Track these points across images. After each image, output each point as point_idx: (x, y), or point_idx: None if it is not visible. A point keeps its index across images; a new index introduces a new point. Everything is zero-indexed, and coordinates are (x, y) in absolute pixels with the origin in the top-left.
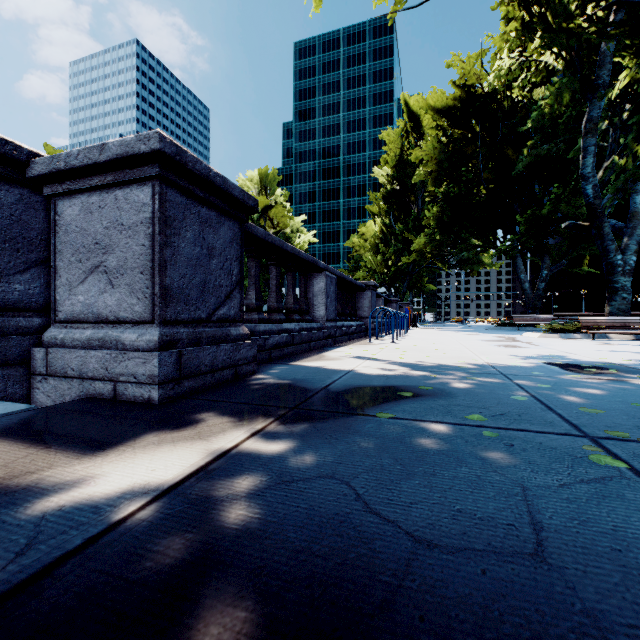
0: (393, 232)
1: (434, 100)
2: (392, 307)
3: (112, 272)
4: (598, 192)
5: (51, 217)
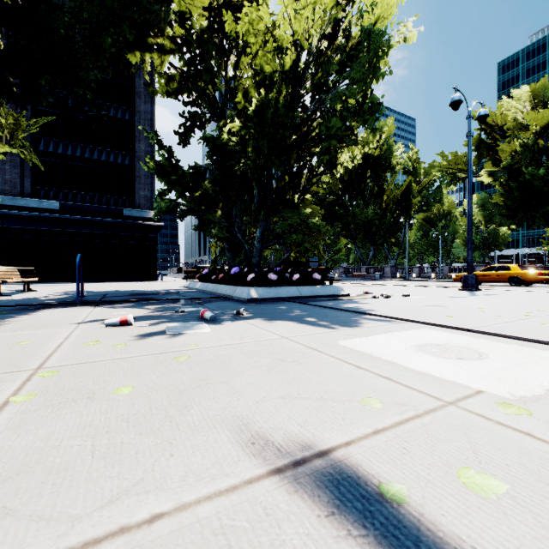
0: None
1: None
2: None
3: None
4: None
5: None
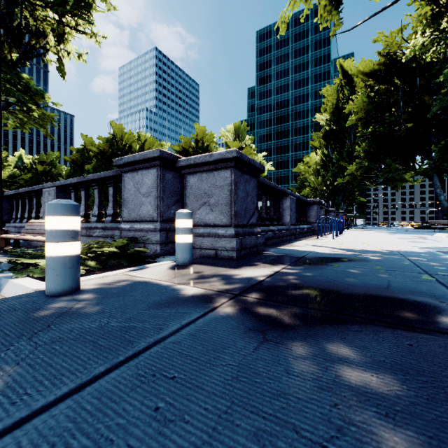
0: (330, 160)
1: (363, 66)
2: (330, 215)
3: (212, 205)
4: None
5: (184, 182)
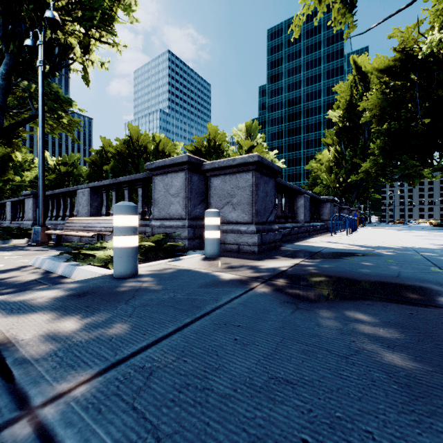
0: (344, 157)
1: (378, 63)
2: (344, 212)
3: (235, 204)
4: None
5: (208, 184)
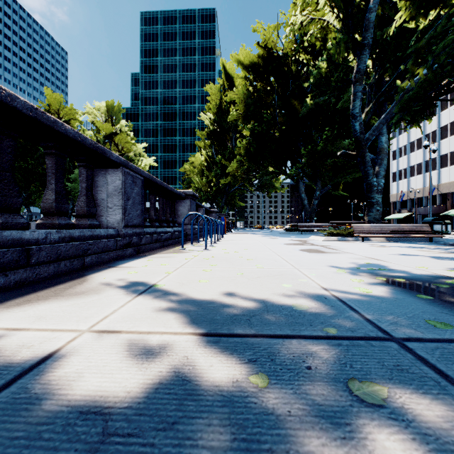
0: (214, 161)
1: (244, 56)
2: (212, 216)
3: None
4: (363, 129)
5: None
